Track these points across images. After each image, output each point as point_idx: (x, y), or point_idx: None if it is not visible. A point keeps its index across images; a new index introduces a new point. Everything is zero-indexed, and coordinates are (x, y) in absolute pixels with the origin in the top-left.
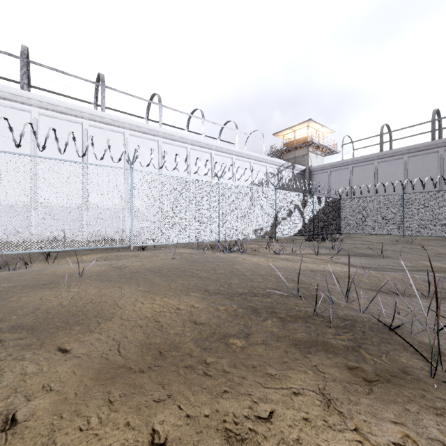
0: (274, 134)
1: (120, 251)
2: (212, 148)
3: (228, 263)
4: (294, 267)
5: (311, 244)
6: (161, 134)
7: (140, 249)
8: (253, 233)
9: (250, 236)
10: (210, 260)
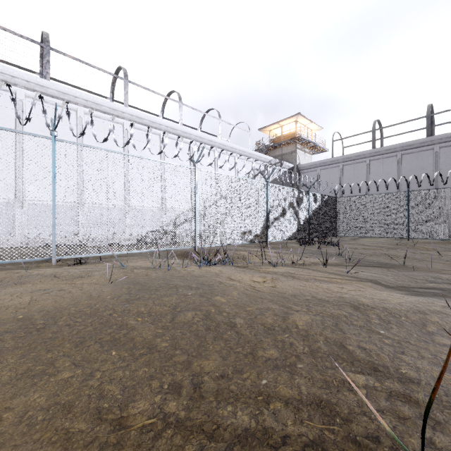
0: (260, 129)
1: (44, 265)
2: (191, 137)
3: (203, 292)
4: (311, 294)
5: (309, 250)
6: (127, 115)
7: (78, 262)
8: (240, 237)
9: (236, 241)
10: (173, 283)
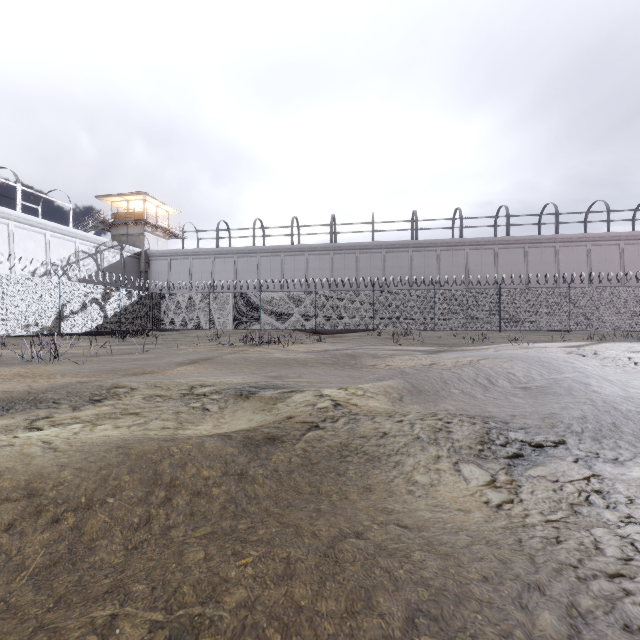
0: (98, 197)
1: None
2: None
3: None
4: None
5: (110, 340)
6: None
7: None
8: (23, 329)
9: (18, 332)
10: None
